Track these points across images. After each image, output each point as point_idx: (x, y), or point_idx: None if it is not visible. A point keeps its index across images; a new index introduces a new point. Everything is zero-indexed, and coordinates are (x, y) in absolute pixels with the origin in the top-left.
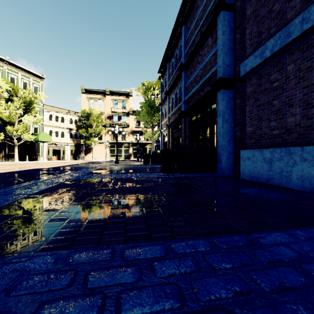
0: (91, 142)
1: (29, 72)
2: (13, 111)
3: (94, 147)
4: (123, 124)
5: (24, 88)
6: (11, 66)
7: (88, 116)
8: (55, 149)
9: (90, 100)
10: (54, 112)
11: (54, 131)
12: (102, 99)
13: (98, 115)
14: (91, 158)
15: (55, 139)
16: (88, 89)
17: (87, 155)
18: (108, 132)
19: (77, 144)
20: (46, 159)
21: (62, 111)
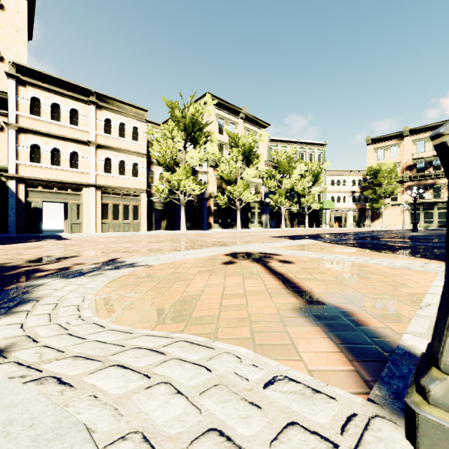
0: (379, 205)
1: (314, 144)
2: (305, 184)
3: (385, 211)
4: (435, 174)
5: (310, 160)
6: (301, 145)
7: (375, 173)
8: (336, 216)
9: (378, 151)
10: (335, 176)
11: (336, 197)
12: (397, 144)
13: (390, 169)
14: (379, 225)
15: (337, 205)
16: (375, 138)
17: (373, 222)
18: (406, 189)
19: (361, 209)
20: (328, 227)
21: (343, 173)
